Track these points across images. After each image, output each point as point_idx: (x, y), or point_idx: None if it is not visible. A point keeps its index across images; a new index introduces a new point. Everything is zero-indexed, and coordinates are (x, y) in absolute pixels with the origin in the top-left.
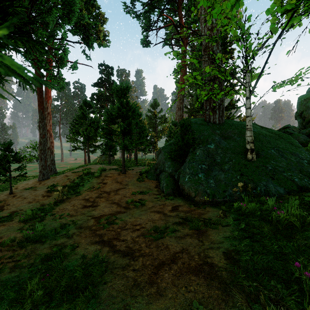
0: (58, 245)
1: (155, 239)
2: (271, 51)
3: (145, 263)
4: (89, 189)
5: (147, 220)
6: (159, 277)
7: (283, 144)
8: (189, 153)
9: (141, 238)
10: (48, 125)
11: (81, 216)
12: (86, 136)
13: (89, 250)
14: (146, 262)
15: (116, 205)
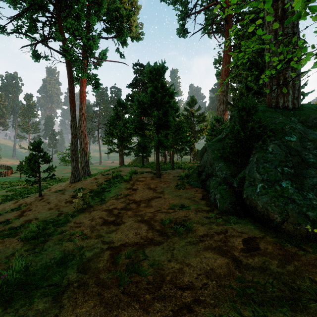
0: None
1: None
2: None
3: None
4: (115, 196)
5: (203, 274)
6: None
7: None
8: (255, 150)
9: None
10: (82, 126)
11: (95, 240)
12: (120, 138)
13: None
14: None
15: (147, 225)
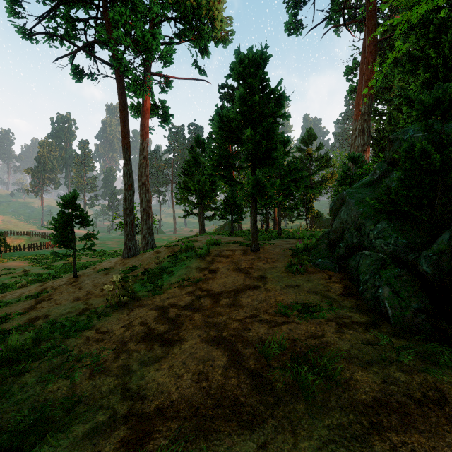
0: None
1: None
2: None
3: None
4: (180, 282)
5: None
6: None
7: None
8: None
9: None
10: (143, 176)
11: (113, 381)
12: (199, 193)
13: None
14: None
15: (227, 354)
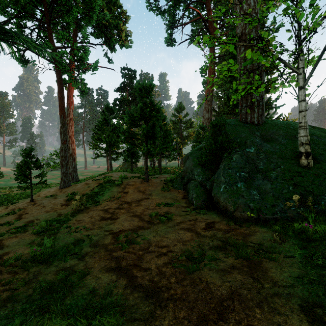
0: (66, 269)
1: (189, 271)
2: None
3: (177, 315)
4: (109, 199)
5: (175, 241)
6: None
7: None
8: (223, 159)
9: (170, 268)
10: (70, 131)
11: (97, 230)
12: (108, 143)
13: (101, 281)
14: (179, 313)
15: (138, 218)
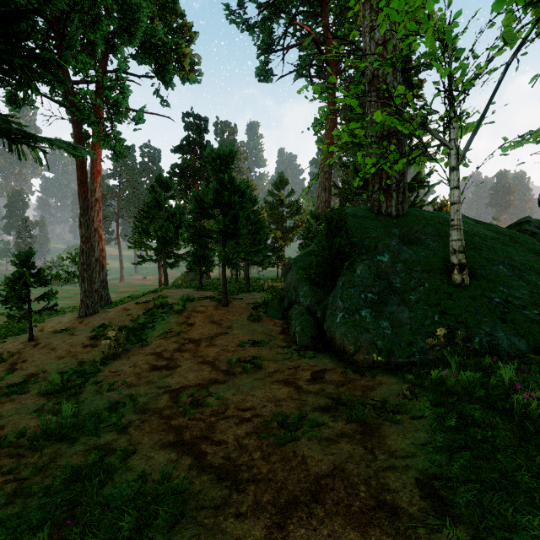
0: (101, 447)
1: (281, 442)
2: (501, 79)
3: (259, 500)
4: (163, 335)
5: (264, 400)
6: (288, 537)
7: (520, 253)
8: (343, 271)
9: (254, 439)
10: (96, 221)
11: (146, 386)
12: (162, 239)
13: (155, 461)
14: (262, 496)
15: (210, 366)
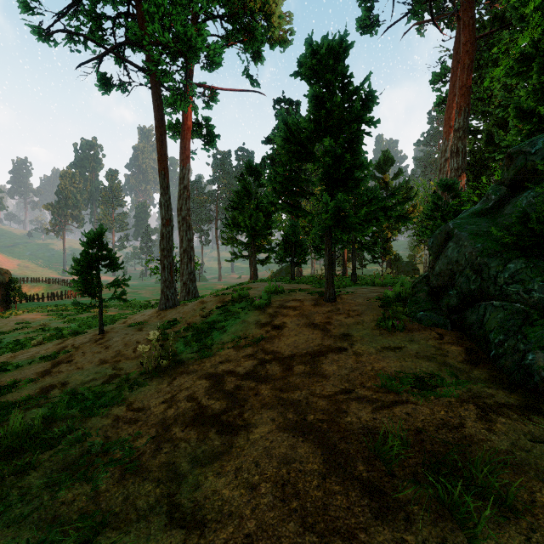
0: None
1: None
2: None
3: None
4: (235, 341)
5: None
6: None
7: None
8: None
9: None
10: (184, 209)
11: (153, 489)
12: (251, 230)
13: None
14: None
15: (321, 451)
